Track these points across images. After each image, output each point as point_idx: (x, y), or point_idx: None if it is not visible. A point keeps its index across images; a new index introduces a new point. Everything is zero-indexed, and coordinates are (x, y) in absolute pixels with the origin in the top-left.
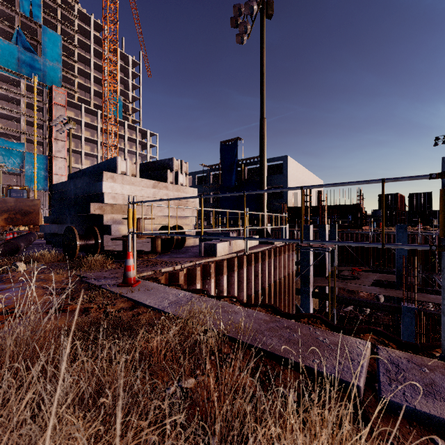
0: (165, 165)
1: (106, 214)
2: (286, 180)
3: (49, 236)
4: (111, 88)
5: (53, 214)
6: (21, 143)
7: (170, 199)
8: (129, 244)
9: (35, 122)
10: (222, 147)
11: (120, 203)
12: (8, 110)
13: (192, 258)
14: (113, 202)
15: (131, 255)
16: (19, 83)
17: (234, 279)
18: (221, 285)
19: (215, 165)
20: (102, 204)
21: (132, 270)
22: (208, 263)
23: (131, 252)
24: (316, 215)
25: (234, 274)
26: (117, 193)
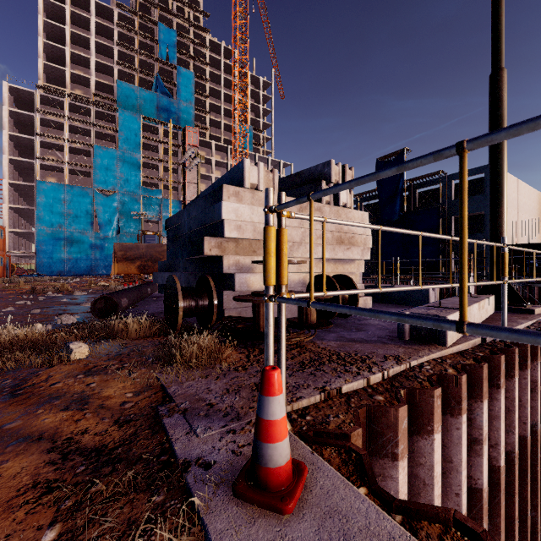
0: (316, 176)
1: (226, 255)
2: None
3: (162, 288)
4: (241, 117)
5: (168, 259)
6: (159, 190)
7: (476, 137)
8: (268, 330)
9: (170, 167)
10: (379, 165)
11: (249, 237)
12: (149, 159)
13: (390, 346)
14: (238, 236)
15: (278, 381)
16: (157, 130)
17: (500, 407)
18: (475, 424)
19: (368, 192)
20: (221, 238)
21: (280, 436)
22: (445, 370)
23: (276, 372)
24: None
25: (500, 395)
26: (244, 221)
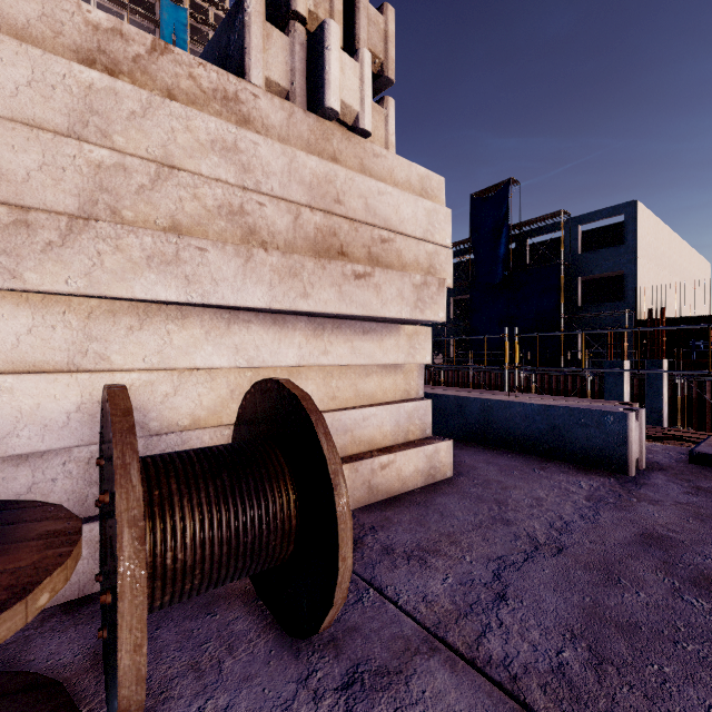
0: None
1: None
2: (634, 258)
3: None
4: None
5: None
6: None
7: None
8: None
9: None
10: (474, 204)
11: None
12: None
13: None
14: None
15: None
16: None
17: None
18: None
19: (459, 243)
20: None
21: None
22: None
23: None
24: None
25: None
26: None
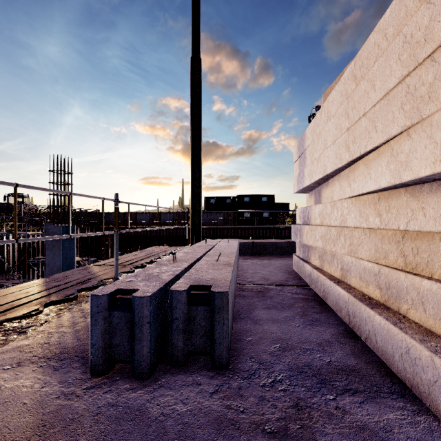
0: None
1: None
2: None
3: None
4: None
5: None
6: None
7: None
8: None
9: None
10: None
11: None
12: None
13: None
14: None
15: None
16: None
17: None
18: None
19: None
20: None
21: None
22: None
23: None
24: None
25: None
26: None
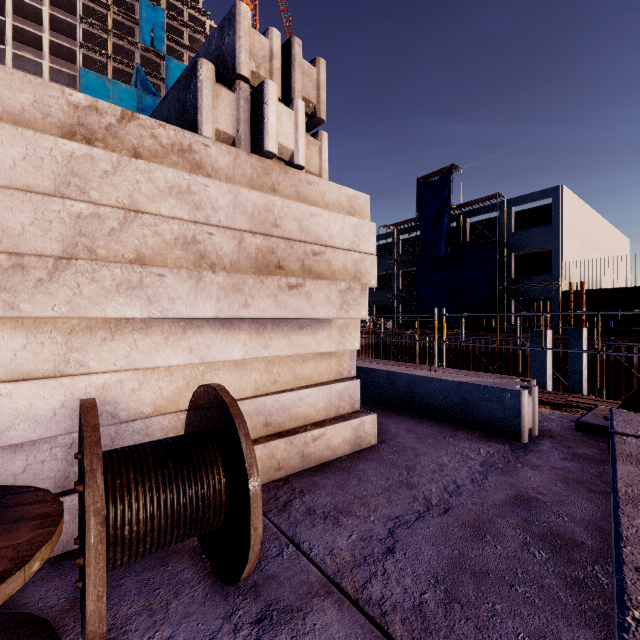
0: None
1: None
2: (560, 236)
3: None
4: None
5: None
6: None
7: None
8: None
9: None
10: (420, 187)
11: None
12: None
13: None
14: None
15: None
16: None
17: None
18: None
19: (407, 221)
20: None
21: None
22: None
23: None
24: (639, 308)
25: None
26: None
